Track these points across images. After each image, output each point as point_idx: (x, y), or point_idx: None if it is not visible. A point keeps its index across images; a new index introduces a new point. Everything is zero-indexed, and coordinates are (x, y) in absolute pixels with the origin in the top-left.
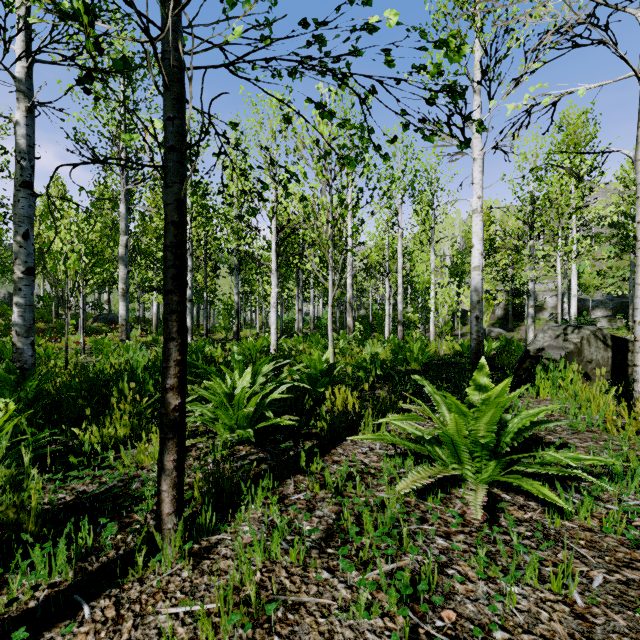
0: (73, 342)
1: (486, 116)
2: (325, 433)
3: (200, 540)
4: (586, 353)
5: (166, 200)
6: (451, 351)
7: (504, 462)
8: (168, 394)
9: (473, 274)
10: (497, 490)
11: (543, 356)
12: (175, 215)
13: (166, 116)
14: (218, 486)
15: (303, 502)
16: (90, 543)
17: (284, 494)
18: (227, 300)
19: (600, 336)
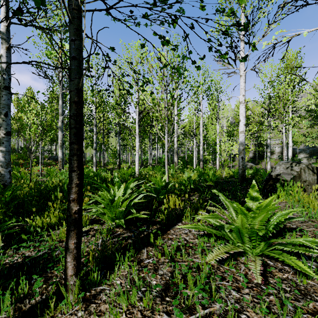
0: (37, 170)
1: (247, 53)
2: (164, 221)
3: (90, 289)
4: (303, 177)
5: (70, 88)
6: (227, 175)
7: (269, 243)
8: (71, 203)
9: (240, 135)
10: (264, 258)
11: (280, 178)
12: (75, 97)
13: (70, 39)
14: (103, 254)
15: (151, 264)
16: (26, 291)
17: (141, 259)
18: (114, 149)
19: (310, 167)
